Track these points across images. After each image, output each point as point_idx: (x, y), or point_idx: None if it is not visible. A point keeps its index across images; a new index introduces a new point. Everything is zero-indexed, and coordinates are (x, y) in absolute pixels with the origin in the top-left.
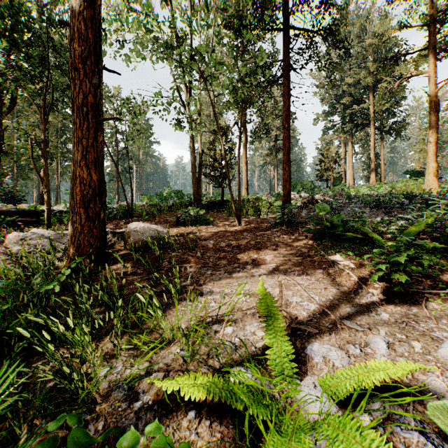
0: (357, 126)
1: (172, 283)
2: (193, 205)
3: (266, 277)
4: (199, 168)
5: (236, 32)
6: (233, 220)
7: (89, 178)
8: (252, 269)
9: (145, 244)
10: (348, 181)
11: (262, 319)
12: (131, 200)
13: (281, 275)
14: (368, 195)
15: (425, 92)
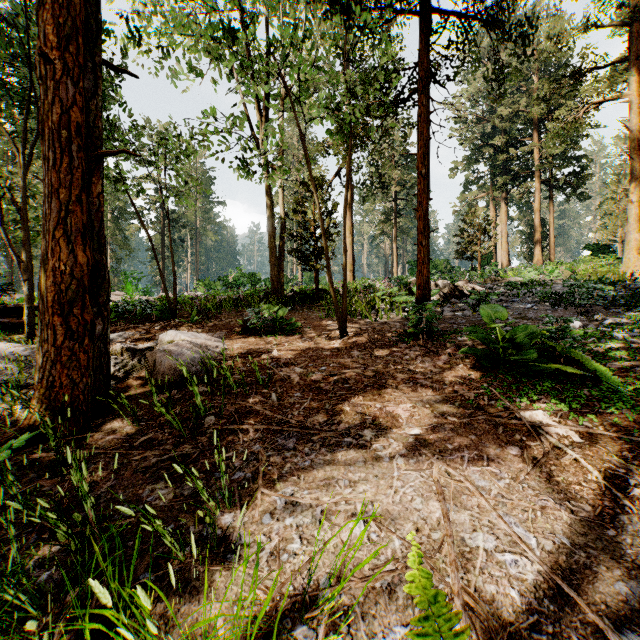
0: (514, 179)
1: (216, 473)
2: (271, 299)
3: (405, 464)
4: (280, 240)
5: (339, 10)
6: (334, 326)
7: (72, 261)
8: (374, 441)
9: (182, 375)
10: (499, 260)
11: (412, 611)
12: (174, 291)
13: (437, 461)
14: (537, 282)
15: (624, 125)
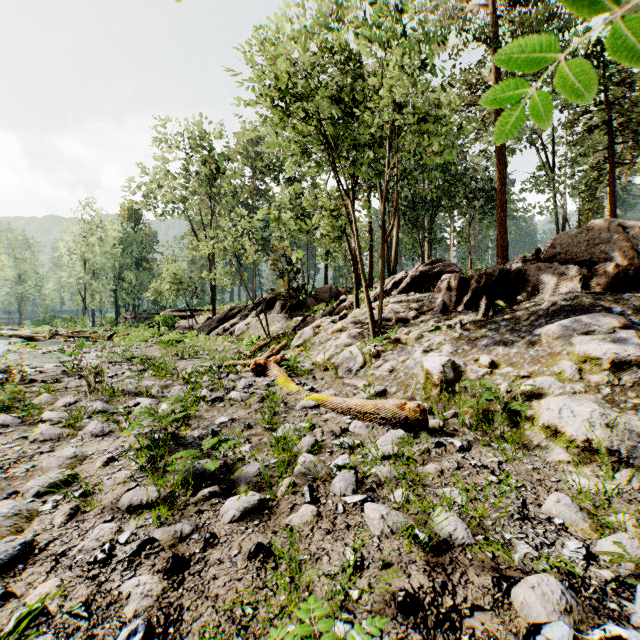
0: None
1: None
2: None
3: None
4: (563, 229)
5: (572, 164)
6: None
7: (504, 245)
8: None
9: None
10: None
11: None
12: None
13: None
14: None
15: None
